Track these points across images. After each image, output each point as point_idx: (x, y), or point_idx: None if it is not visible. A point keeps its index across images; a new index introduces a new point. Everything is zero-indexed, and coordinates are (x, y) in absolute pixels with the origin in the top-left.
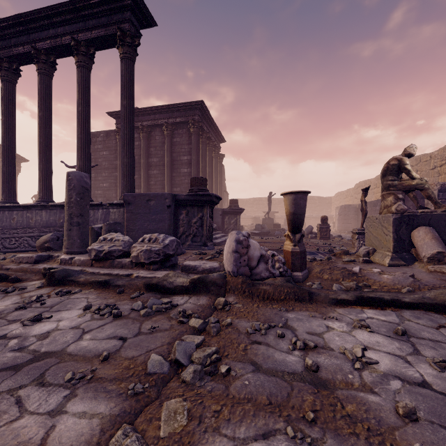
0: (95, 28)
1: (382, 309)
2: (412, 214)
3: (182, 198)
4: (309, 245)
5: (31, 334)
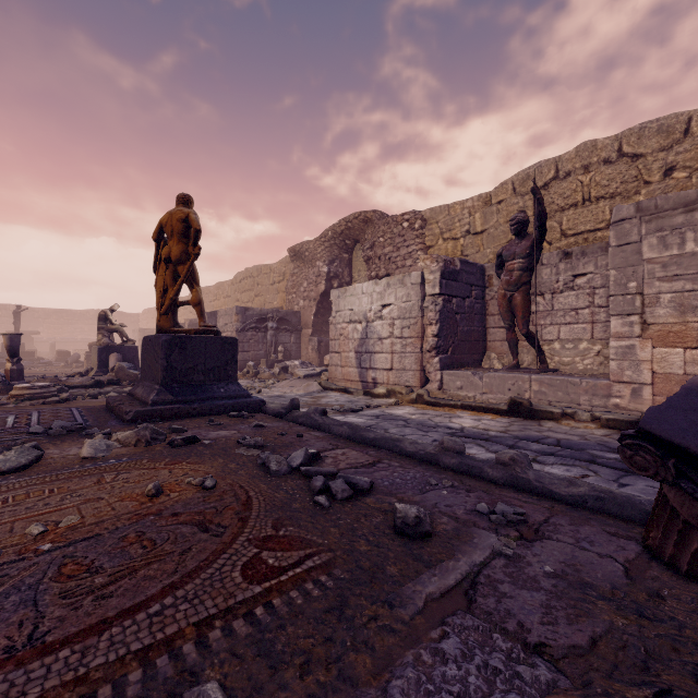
0: None
1: None
2: (110, 346)
3: None
4: (61, 373)
5: None
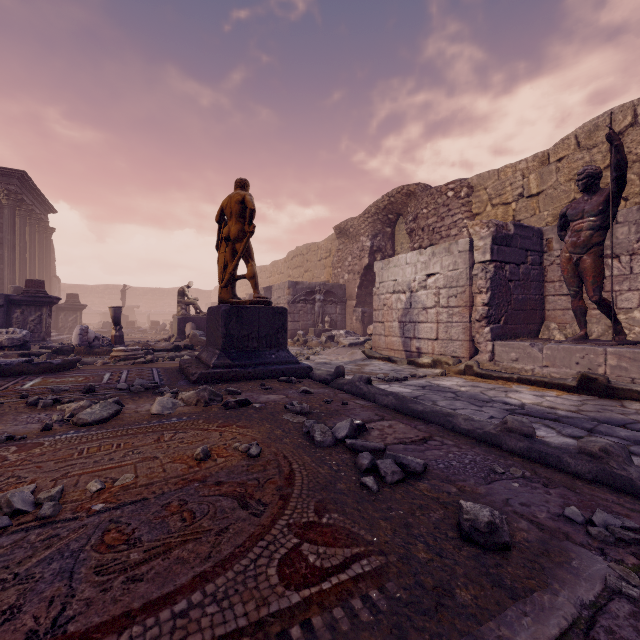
0: None
1: None
2: (186, 317)
3: (18, 299)
4: (152, 339)
5: None
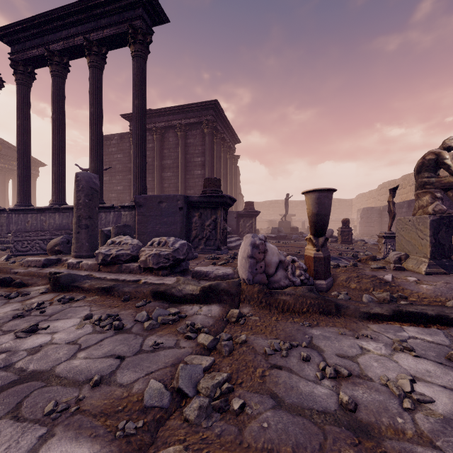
0: (106, 27)
1: (425, 326)
2: None
3: (195, 200)
4: (329, 250)
5: (21, 348)
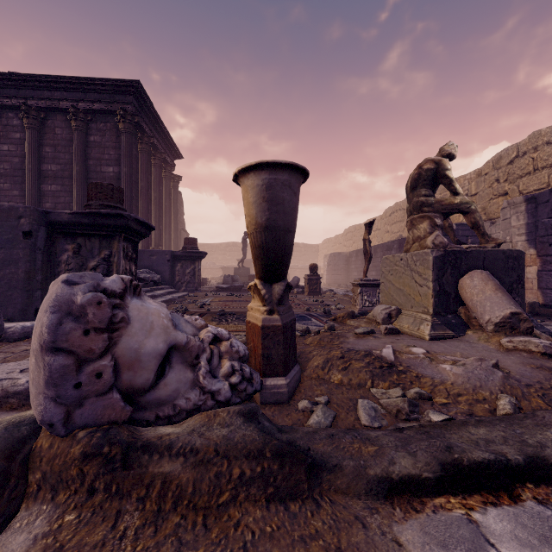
0: None
1: (510, 496)
2: (459, 251)
3: (64, 220)
4: (295, 304)
5: None
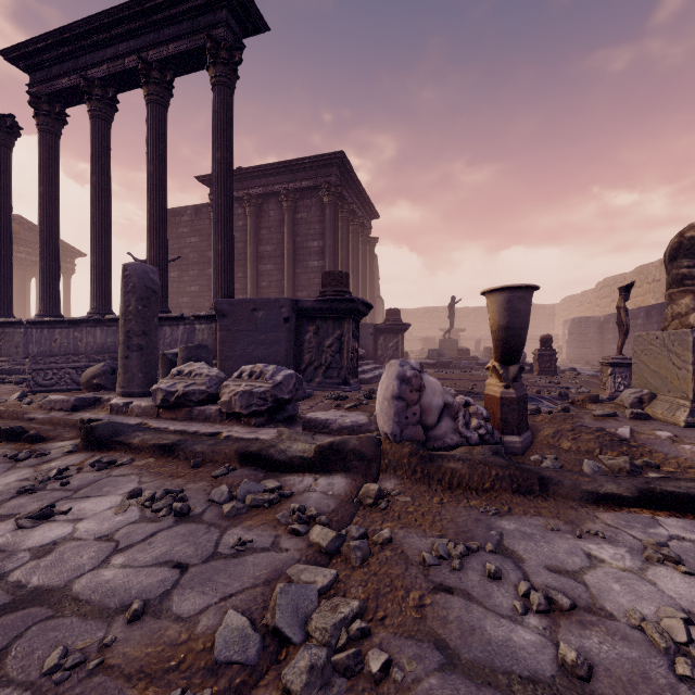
0: (173, 41)
1: None
2: None
3: (309, 307)
4: None
5: (23, 547)
